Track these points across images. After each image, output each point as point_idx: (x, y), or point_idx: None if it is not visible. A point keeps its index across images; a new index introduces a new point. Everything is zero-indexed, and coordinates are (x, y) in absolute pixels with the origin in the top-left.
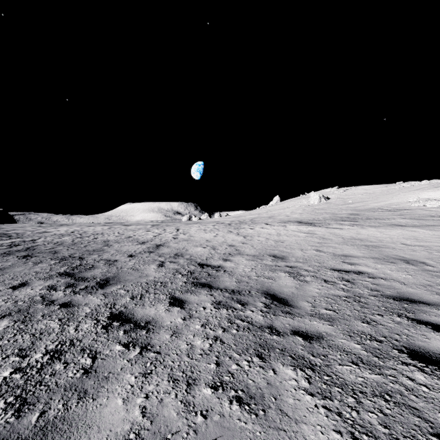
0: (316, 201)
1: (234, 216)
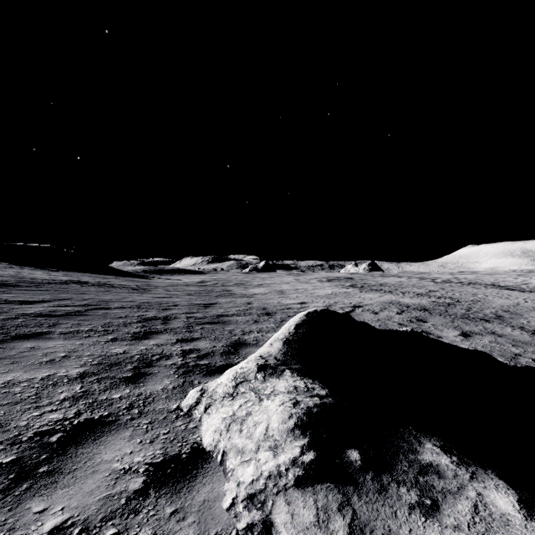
0: None
1: None
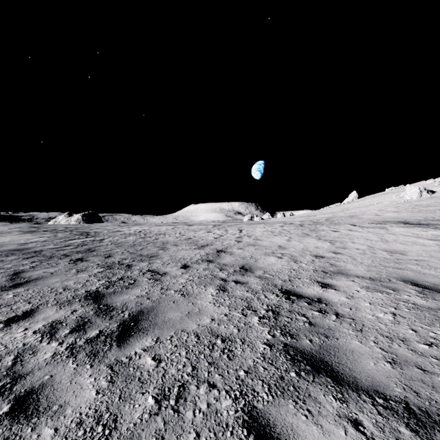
0: (414, 195)
1: (300, 215)
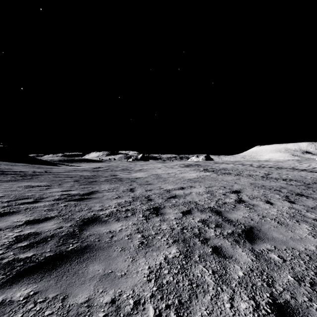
0: None
1: None
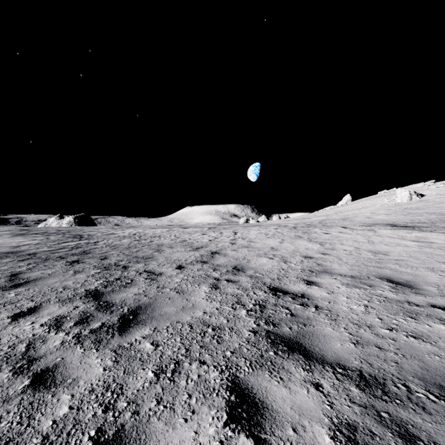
0: (405, 198)
1: (295, 218)
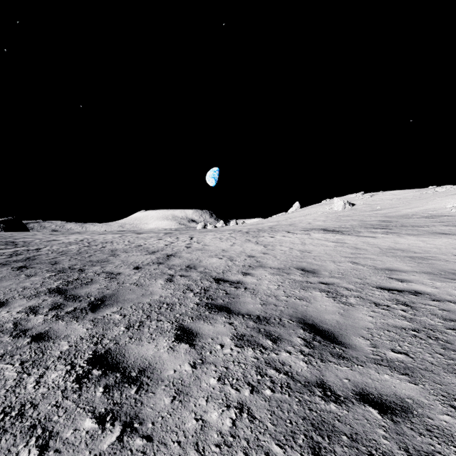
0: (340, 207)
1: (251, 223)
